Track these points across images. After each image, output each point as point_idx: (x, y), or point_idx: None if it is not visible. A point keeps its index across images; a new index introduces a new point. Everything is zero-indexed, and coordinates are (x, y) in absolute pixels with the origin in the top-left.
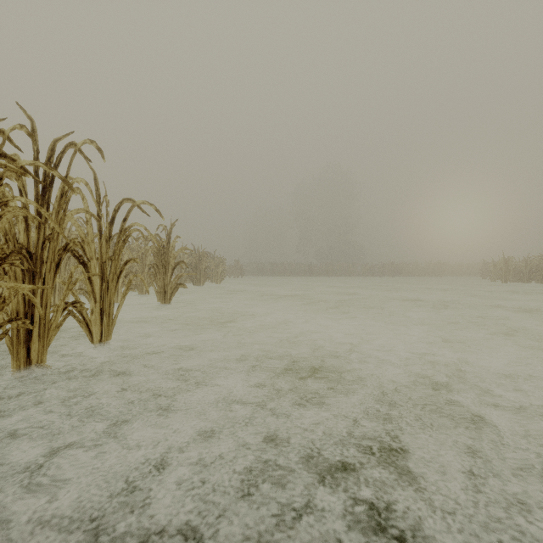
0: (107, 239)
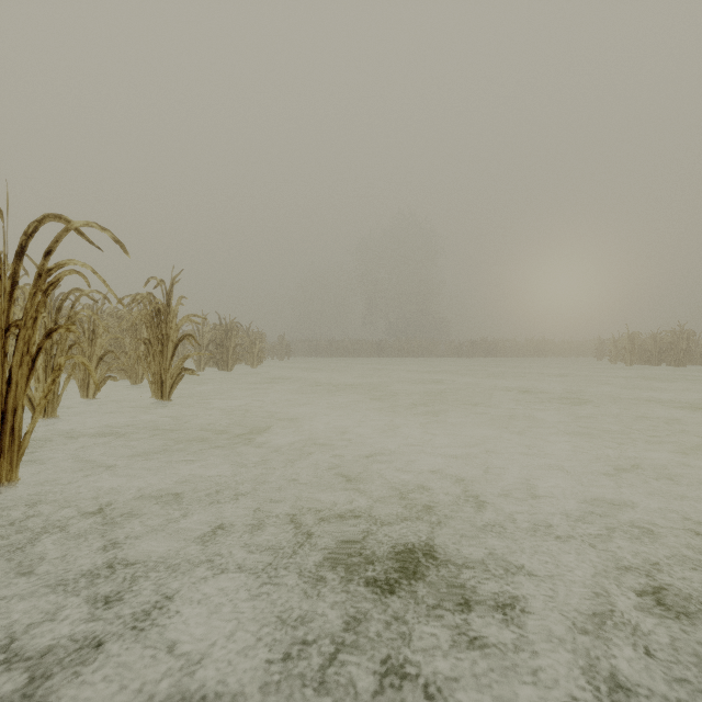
0: (4, 287)
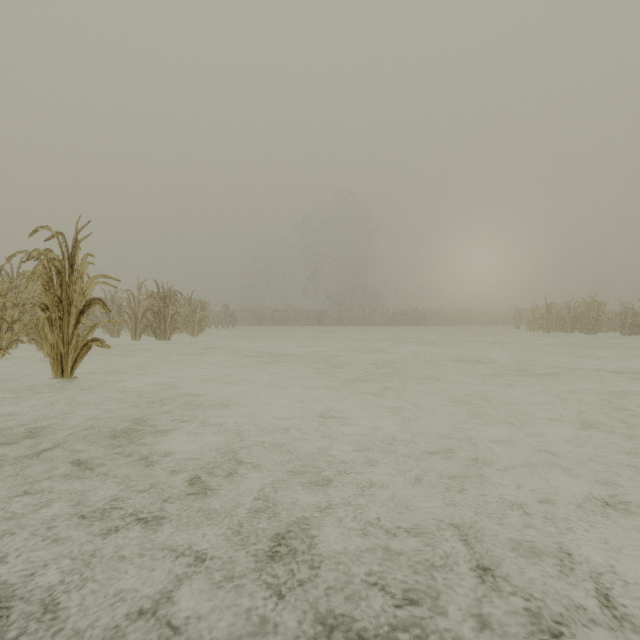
0: None
